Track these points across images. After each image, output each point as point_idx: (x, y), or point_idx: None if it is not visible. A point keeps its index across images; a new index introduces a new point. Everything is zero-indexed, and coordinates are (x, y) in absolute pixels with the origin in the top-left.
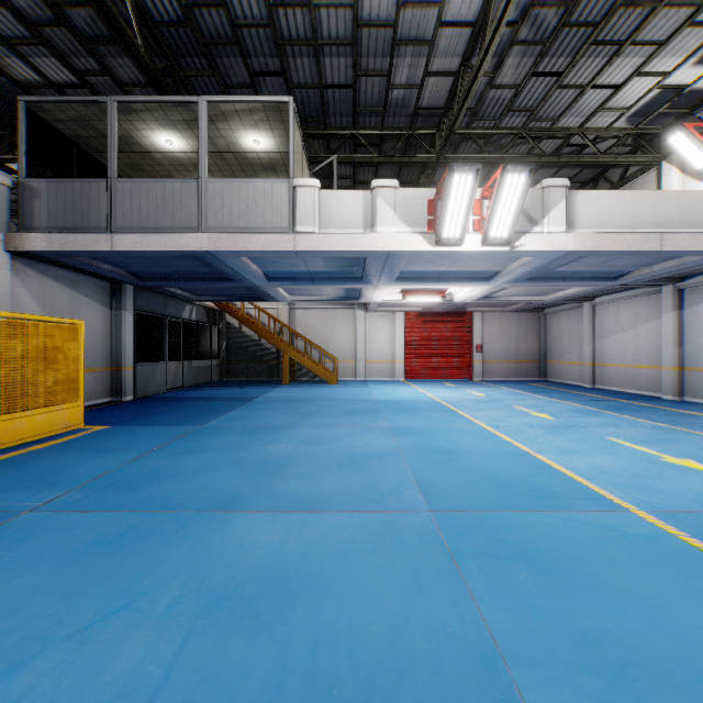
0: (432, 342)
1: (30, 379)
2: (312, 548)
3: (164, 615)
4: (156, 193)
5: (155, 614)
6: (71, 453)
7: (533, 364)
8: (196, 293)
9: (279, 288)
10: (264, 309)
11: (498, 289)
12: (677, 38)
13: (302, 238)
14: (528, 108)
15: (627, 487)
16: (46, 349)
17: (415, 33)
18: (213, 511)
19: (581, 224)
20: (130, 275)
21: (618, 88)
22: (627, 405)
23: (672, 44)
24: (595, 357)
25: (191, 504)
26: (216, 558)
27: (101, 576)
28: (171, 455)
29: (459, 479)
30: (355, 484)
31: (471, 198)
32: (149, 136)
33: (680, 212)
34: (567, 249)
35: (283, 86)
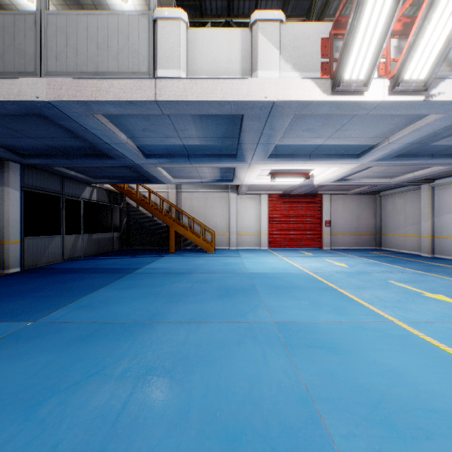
0: (290, 218)
1: None
2: None
3: None
4: None
5: None
6: None
7: (370, 236)
8: (91, 176)
9: (160, 168)
10: (156, 192)
11: (360, 169)
12: None
13: (165, 85)
14: None
15: None
16: None
17: None
18: None
19: None
20: (5, 150)
21: None
22: None
23: None
24: (433, 231)
25: None
26: None
27: None
28: None
29: None
30: None
31: (393, 13)
32: None
33: None
34: None
35: None
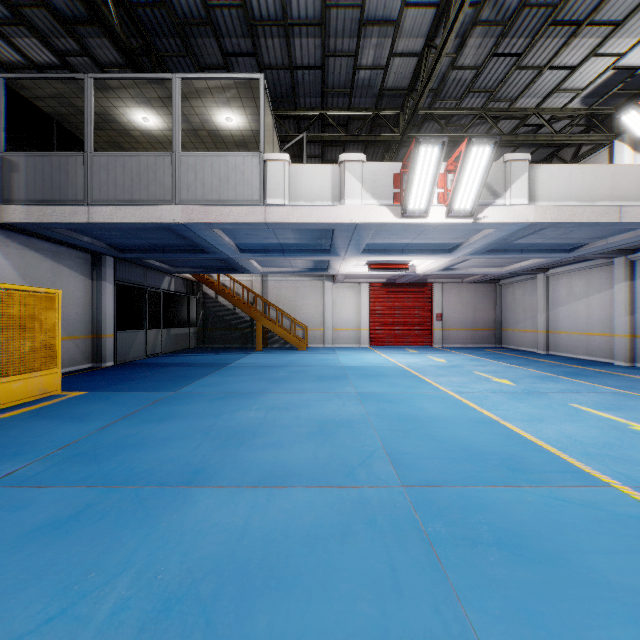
0: (395, 311)
1: (5, 347)
2: (278, 532)
3: (104, 624)
4: (131, 167)
5: (94, 622)
6: (43, 420)
7: (489, 331)
8: (174, 265)
9: (252, 260)
10: (238, 280)
11: (458, 261)
12: (633, 19)
13: (272, 211)
14: (488, 89)
15: (602, 458)
16: (22, 318)
17: (381, 14)
18: (176, 486)
19: (542, 197)
20: (109, 247)
21: (574, 69)
22: (583, 371)
23: (628, 25)
24: (549, 325)
25: (154, 478)
26: (173, 545)
27: (43, 568)
28: (141, 422)
29: (430, 449)
30: (324, 455)
31: (437, 170)
32: (127, 114)
33: (637, 185)
34: (528, 221)
35: (255, 67)
